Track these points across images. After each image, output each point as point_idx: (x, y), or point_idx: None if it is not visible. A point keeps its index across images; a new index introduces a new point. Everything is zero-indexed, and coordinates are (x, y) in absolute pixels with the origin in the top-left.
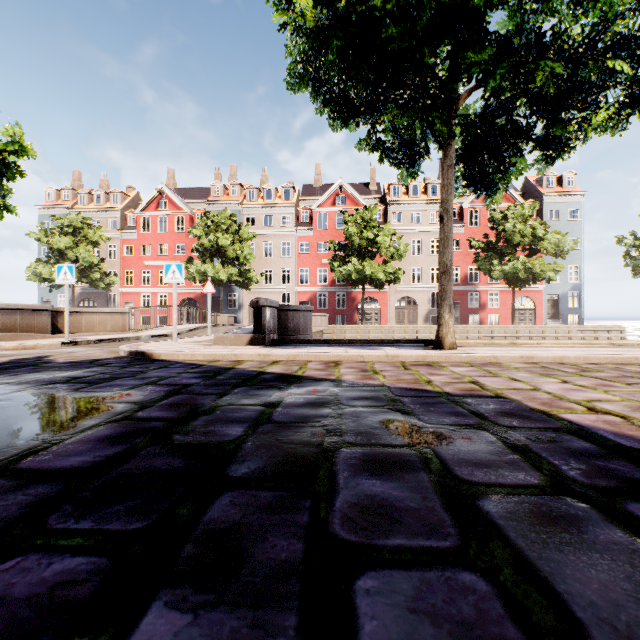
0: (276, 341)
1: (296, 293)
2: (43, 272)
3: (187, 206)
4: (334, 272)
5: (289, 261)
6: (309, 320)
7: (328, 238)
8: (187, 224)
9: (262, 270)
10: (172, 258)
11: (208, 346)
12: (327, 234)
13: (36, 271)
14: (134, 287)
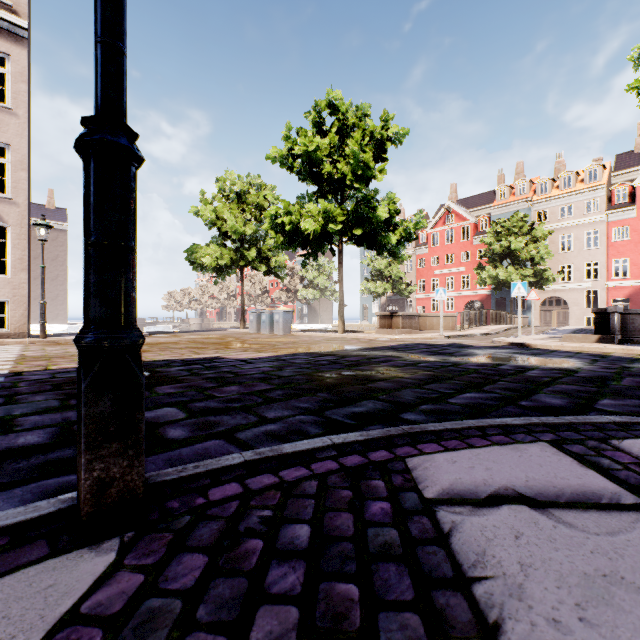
0: (623, 341)
1: (606, 289)
2: (371, 287)
3: (471, 215)
4: None
5: (596, 253)
6: None
7: None
8: (471, 232)
9: (557, 267)
10: (457, 265)
11: (560, 342)
12: None
13: (366, 287)
14: (425, 293)
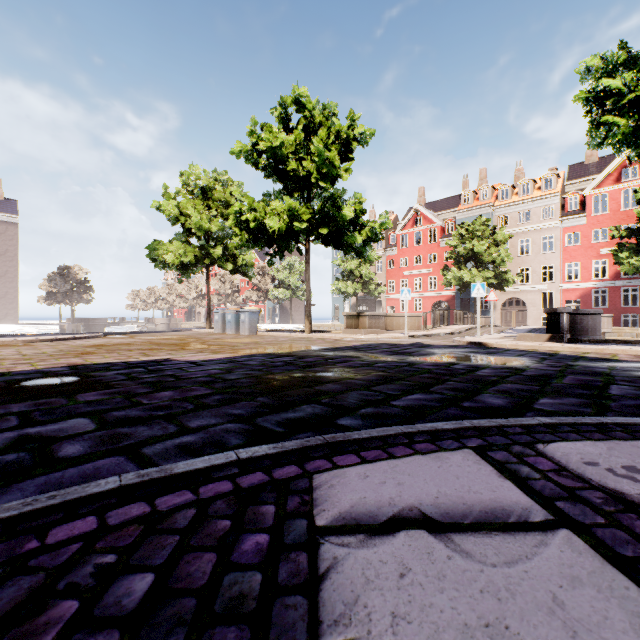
0: (571, 340)
1: (560, 291)
2: (342, 287)
3: (438, 218)
4: (619, 264)
5: (551, 256)
6: (597, 323)
7: (608, 223)
8: (438, 235)
9: (516, 269)
10: (425, 267)
11: (515, 341)
12: (607, 219)
13: (337, 287)
14: (394, 294)
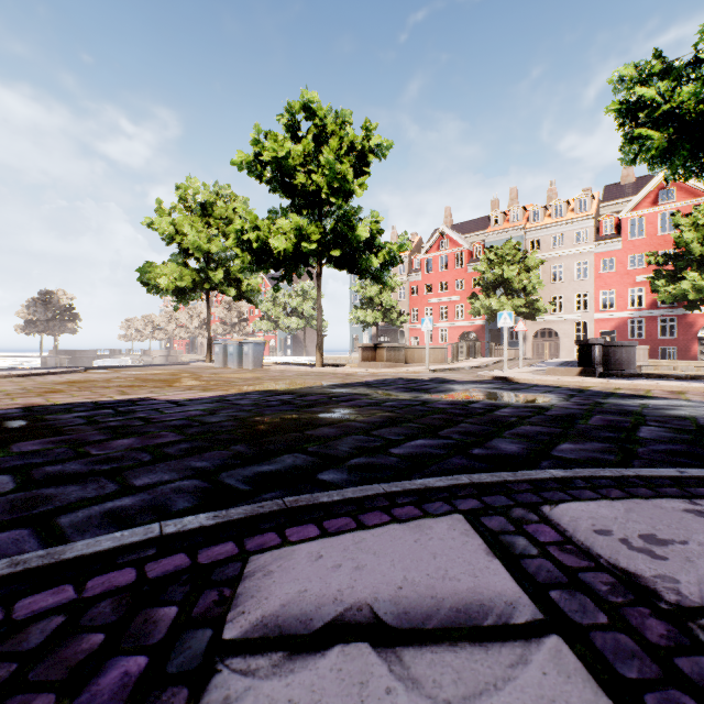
0: (604, 374)
1: (595, 321)
2: (360, 316)
3: (465, 241)
4: (656, 293)
5: (585, 284)
6: (632, 355)
7: (645, 248)
8: (466, 259)
9: (549, 297)
10: (451, 294)
11: (543, 376)
12: (643, 243)
13: (355, 315)
14: (418, 323)
